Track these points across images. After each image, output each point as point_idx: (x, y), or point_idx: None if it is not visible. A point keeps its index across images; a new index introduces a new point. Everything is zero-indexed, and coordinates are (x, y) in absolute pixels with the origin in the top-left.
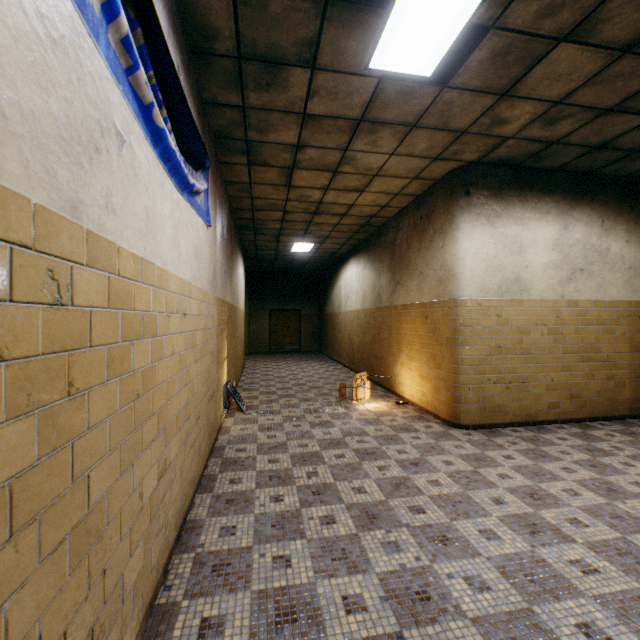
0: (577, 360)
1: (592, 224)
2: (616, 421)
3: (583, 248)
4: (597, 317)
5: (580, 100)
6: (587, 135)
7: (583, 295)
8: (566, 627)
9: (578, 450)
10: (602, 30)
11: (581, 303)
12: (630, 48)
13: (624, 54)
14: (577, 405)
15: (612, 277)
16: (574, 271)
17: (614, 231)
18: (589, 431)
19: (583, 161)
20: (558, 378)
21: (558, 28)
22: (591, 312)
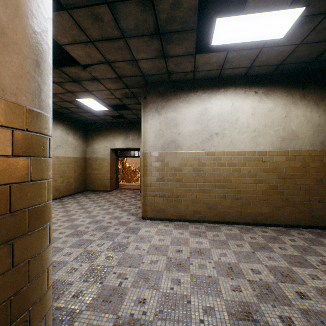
0: (59, 177)
1: (64, 130)
2: (71, 196)
3: (61, 138)
4: (65, 162)
5: (60, 96)
6: (62, 104)
7: (61, 154)
8: (56, 235)
9: (59, 205)
10: (65, 86)
11: (60, 157)
12: (72, 92)
13: (70, 93)
14: (59, 193)
15: (69, 149)
16: (58, 146)
17: (70, 134)
18: (63, 200)
19: (61, 110)
20: (53, 184)
21: (54, 80)
22: (63, 160)
